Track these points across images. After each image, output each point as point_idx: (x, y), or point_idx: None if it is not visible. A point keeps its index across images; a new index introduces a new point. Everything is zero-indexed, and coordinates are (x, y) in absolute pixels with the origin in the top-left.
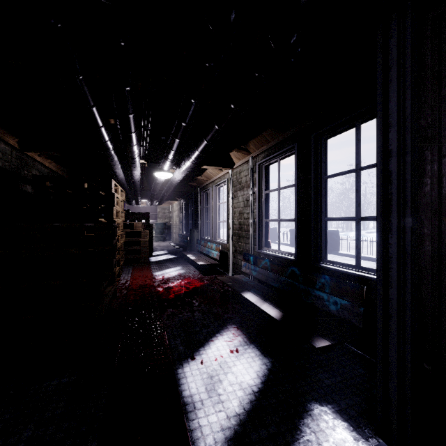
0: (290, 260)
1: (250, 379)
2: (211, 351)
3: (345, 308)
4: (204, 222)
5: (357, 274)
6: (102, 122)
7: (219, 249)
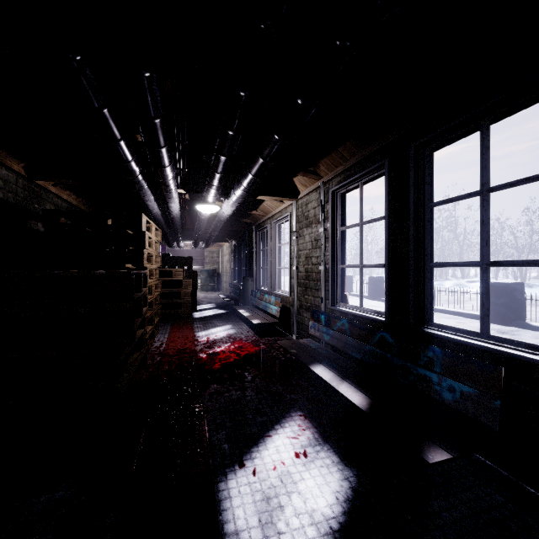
0: (378, 321)
1: (326, 506)
2: (268, 453)
3: (468, 398)
4: (260, 269)
5: (485, 346)
6: (120, 134)
7: (280, 303)
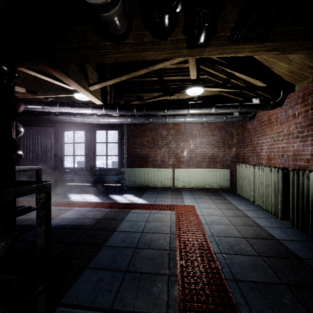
0: None
1: None
2: None
3: None
4: None
5: None
6: None
7: None
